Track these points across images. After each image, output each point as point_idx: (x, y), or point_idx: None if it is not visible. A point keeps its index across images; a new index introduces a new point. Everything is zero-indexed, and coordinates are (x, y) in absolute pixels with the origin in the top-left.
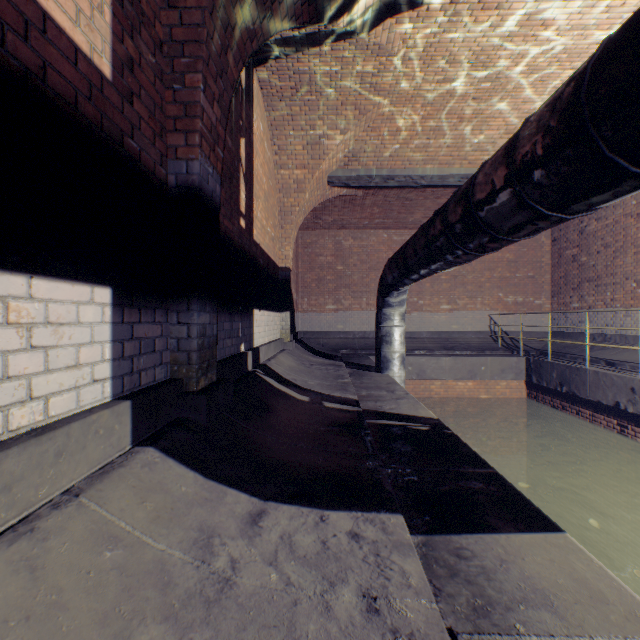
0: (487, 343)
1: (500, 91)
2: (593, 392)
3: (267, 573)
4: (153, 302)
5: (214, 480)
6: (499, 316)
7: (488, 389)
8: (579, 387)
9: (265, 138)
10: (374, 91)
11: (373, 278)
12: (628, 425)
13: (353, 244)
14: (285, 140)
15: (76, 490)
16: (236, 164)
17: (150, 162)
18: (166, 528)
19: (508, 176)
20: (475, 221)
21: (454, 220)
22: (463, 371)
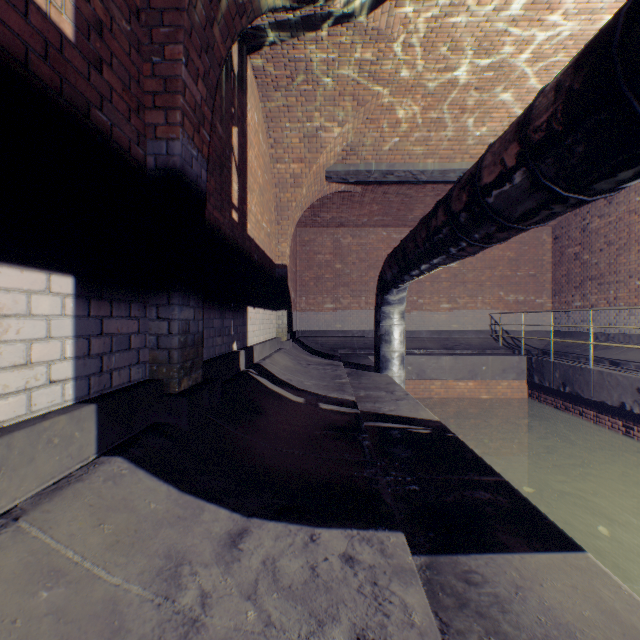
0: (488, 342)
1: (503, 81)
2: (597, 392)
3: (243, 610)
4: (128, 295)
5: (191, 494)
6: (500, 315)
7: (489, 389)
8: (583, 387)
9: (260, 130)
10: (373, 81)
11: (372, 277)
12: (634, 426)
13: (352, 242)
14: (281, 133)
15: (17, 512)
16: (227, 153)
17: (124, 140)
18: (125, 556)
19: (521, 154)
20: (482, 208)
21: (458, 208)
22: (464, 371)
